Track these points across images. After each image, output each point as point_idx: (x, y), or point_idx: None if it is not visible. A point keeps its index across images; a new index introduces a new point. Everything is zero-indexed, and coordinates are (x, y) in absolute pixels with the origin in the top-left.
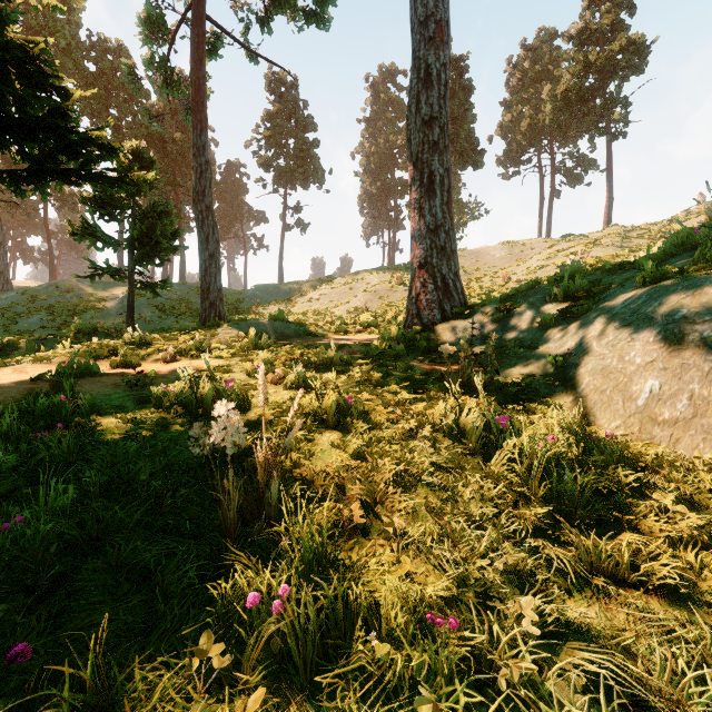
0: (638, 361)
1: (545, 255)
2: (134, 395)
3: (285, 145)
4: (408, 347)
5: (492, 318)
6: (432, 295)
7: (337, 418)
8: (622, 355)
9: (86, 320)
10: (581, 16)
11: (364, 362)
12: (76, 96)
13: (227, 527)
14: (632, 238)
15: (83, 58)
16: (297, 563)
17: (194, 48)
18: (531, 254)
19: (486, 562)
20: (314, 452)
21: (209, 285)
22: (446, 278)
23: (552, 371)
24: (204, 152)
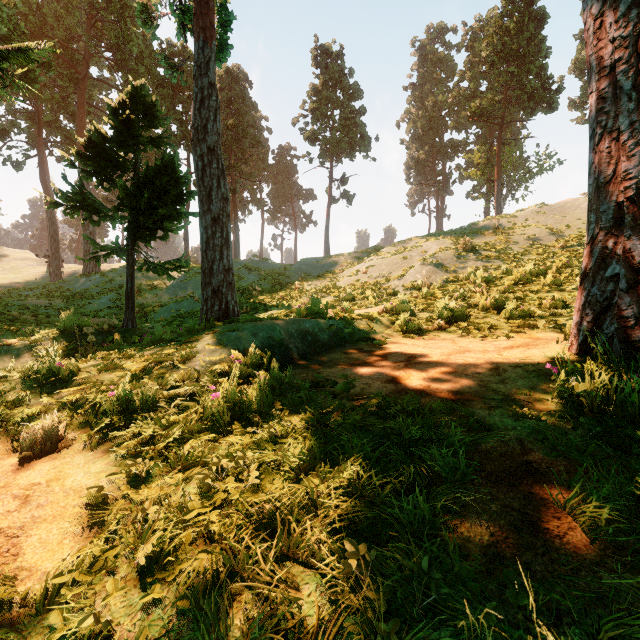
0: None
1: None
2: None
3: (330, 116)
4: None
5: None
6: None
7: None
8: None
9: (146, 299)
10: None
11: None
12: None
13: None
14: None
15: (156, 65)
16: None
17: None
18: None
19: None
20: None
21: (212, 263)
22: None
23: None
24: (207, 72)
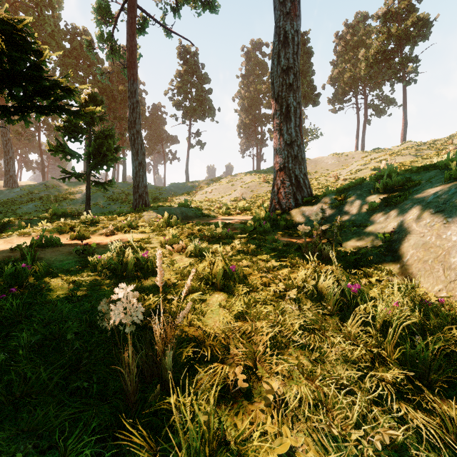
0: (454, 238)
1: (362, 162)
2: (79, 261)
3: (190, 92)
4: (272, 225)
5: (331, 205)
6: (288, 189)
7: (224, 282)
8: (439, 234)
9: (63, 206)
10: (385, 3)
11: (242, 236)
12: (46, 55)
13: (127, 394)
14: (423, 150)
15: (62, 39)
16: (184, 456)
17: (129, 26)
18: (352, 161)
19: (360, 433)
20: (205, 311)
21: (138, 183)
22: (298, 177)
23: (381, 244)
24: (135, 95)
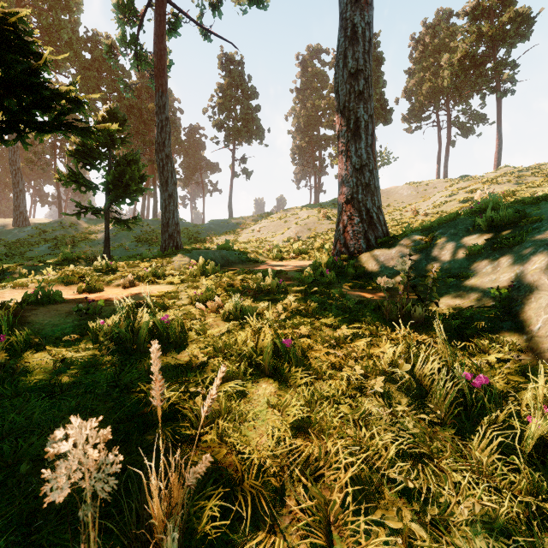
0: None
1: (447, 192)
2: (79, 325)
3: (233, 110)
4: (338, 274)
5: (415, 247)
6: (358, 226)
7: (274, 362)
8: None
9: (81, 248)
10: None
11: (299, 290)
12: (45, 55)
13: None
14: (526, 176)
15: (82, 49)
16: None
17: (156, 25)
18: (433, 192)
19: None
20: (246, 416)
21: (168, 220)
22: (370, 212)
23: (493, 303)
24: (164, 111)
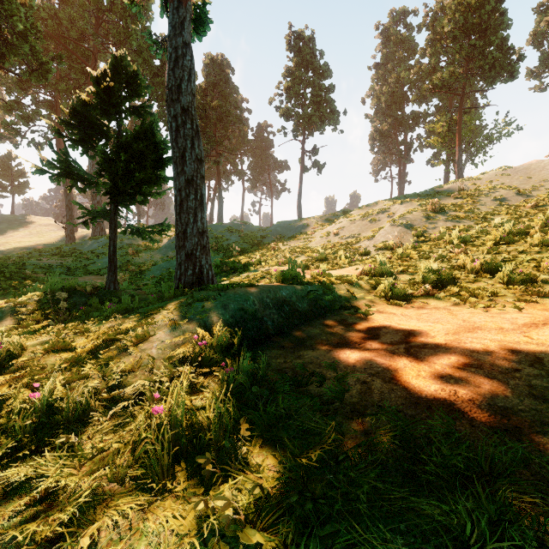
0: None
1: None
2: None
3: (303, 94)
4: None
5: None
6: None
7: None
8: None
9: (142, 259)
10: None
11: None
12: None
13: None
14: None
15: (152, 57)
16: None
17: None
18: None
19: None
20: None
21: (186, 226)
22: None
23: None
24: (181, 31)
